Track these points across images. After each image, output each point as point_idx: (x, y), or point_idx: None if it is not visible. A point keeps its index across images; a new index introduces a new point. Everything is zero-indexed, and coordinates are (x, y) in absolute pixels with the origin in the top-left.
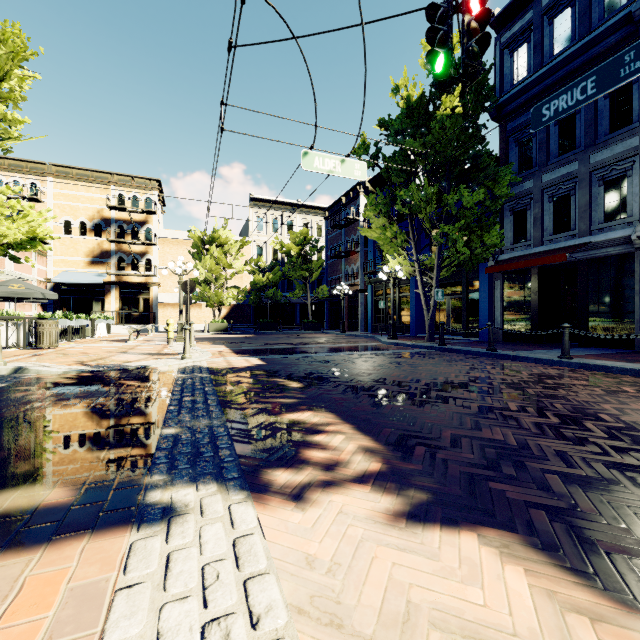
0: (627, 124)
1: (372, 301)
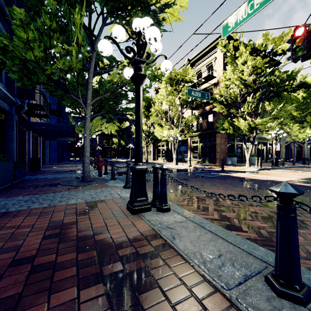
0: None
1: None
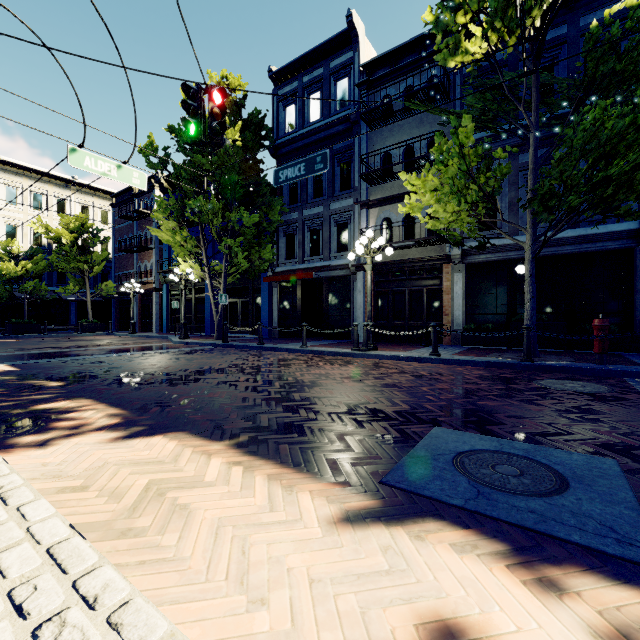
0: (349, 188)
1: (168, 301)
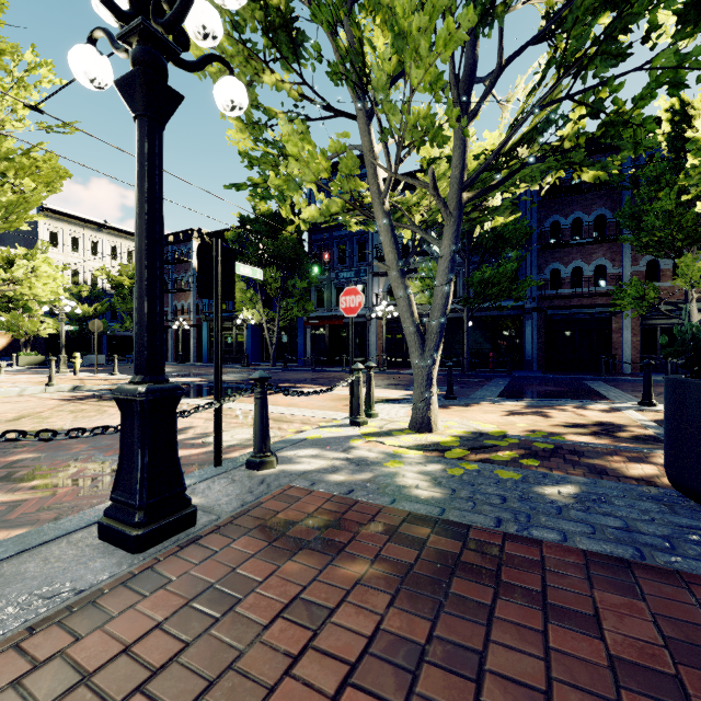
0: (365, 260)
1: (208, 336)
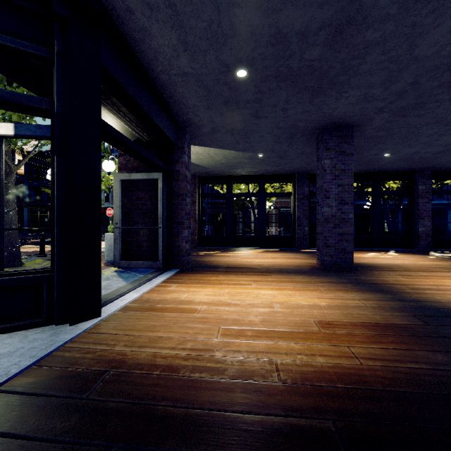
0: None
1: (28, 216)
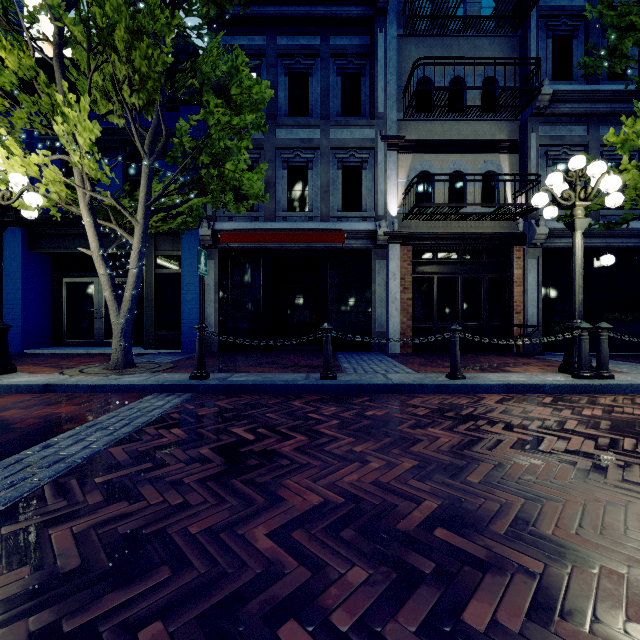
0: (356, 115)
1: None
